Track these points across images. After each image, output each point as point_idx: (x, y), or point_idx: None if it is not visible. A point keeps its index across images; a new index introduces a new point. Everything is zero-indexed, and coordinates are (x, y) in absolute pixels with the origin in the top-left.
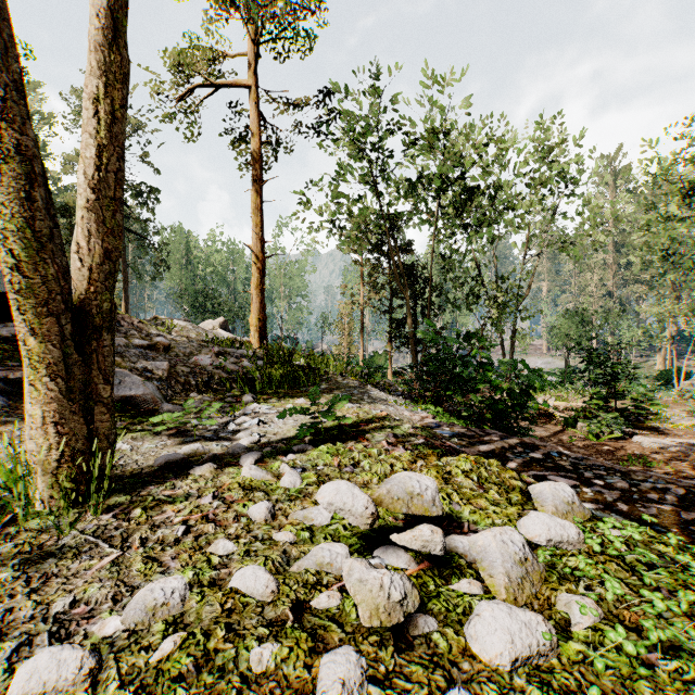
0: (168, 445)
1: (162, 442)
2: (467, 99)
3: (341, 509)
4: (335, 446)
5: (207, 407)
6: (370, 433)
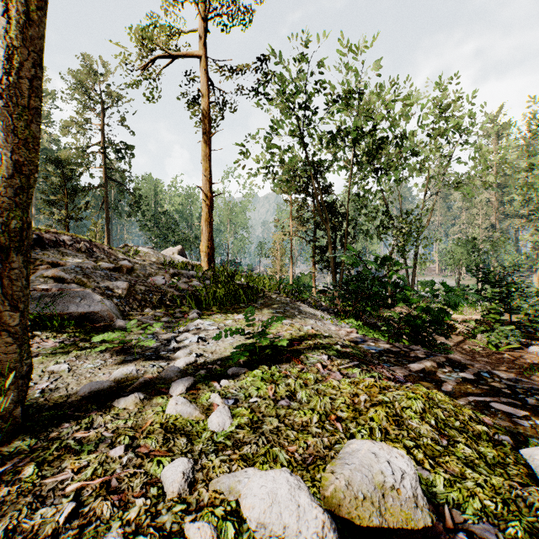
0: (108, 365)
1: (102, 361)
2: (379, 64)
3: (279, 536)
4: (269, 370)
5: (148, 327)
6: (304, 354)
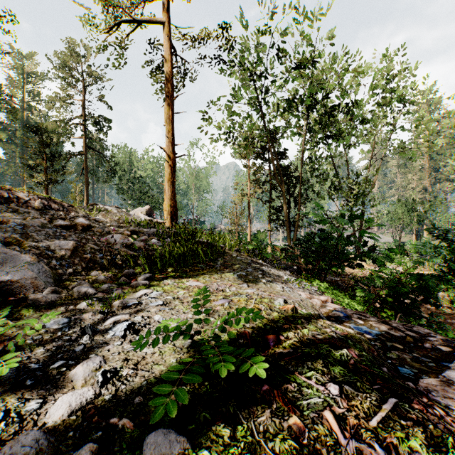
0: None
1: None
2: (332, 34)
3: None
4: (232, 452)
5: (34, 321)
6: (293, 376)
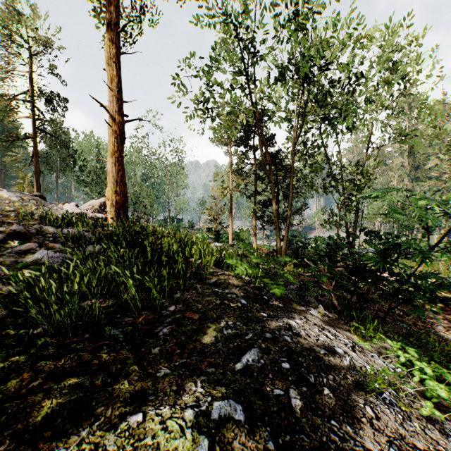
0: None
1: None
2: None
3: None
4: None
5: None
6: None
